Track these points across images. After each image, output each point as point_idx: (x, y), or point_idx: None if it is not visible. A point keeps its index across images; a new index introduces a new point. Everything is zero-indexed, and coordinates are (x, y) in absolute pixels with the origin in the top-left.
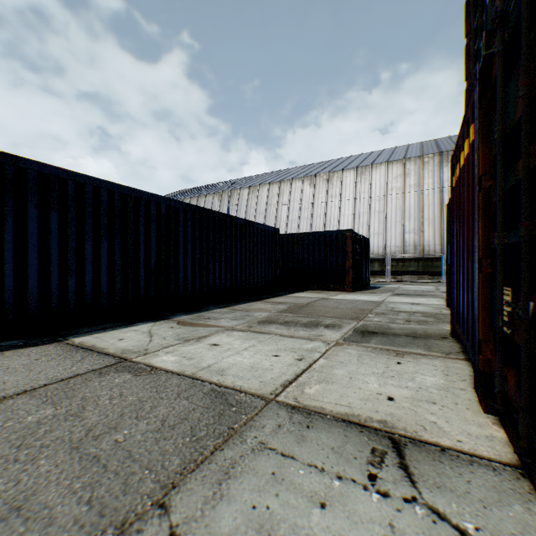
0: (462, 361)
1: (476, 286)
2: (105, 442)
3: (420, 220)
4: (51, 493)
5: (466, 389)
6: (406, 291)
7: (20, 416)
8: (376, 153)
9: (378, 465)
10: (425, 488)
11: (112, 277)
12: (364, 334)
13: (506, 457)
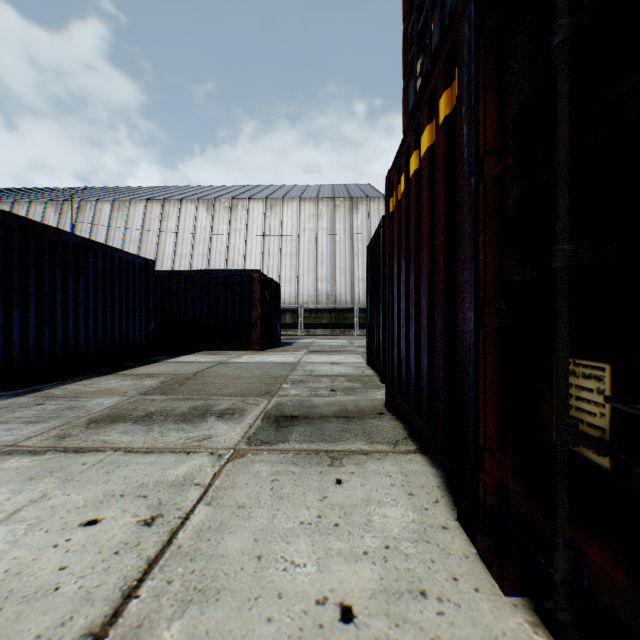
0: (418, 455)
1: (472, 351)
2: None
3: (332, 268)
4: None
5: (450, 526)
6: (322, 346)
7: None
8: (287, 187)
9: None
10: None
11: None
12: (280, 423)
13: None
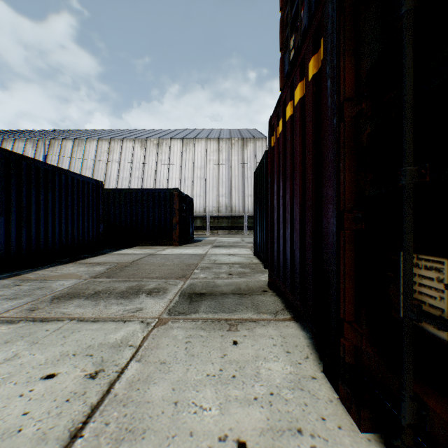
0: (292, 322)
1: (334, 247)
2: None
3: (229, 187)
4: None
5: (317, 376)
6: (222, 242)
7: None
8: (198, 131)
9: None
10: None
11: None
12: (192, 298)
13: None
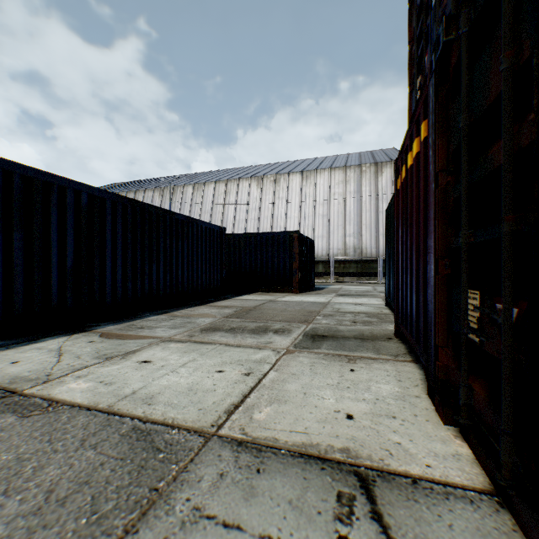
0: (411, 363)
1: (433, 288)
2: None
3: (359, 225)
4: None
5: (421, 396)
6: (348, 291)
7: None
8: (320, 159)
9: (347, 519)
10: None
11: (9, 281)
12: (315, 339)
13: (479, 481)
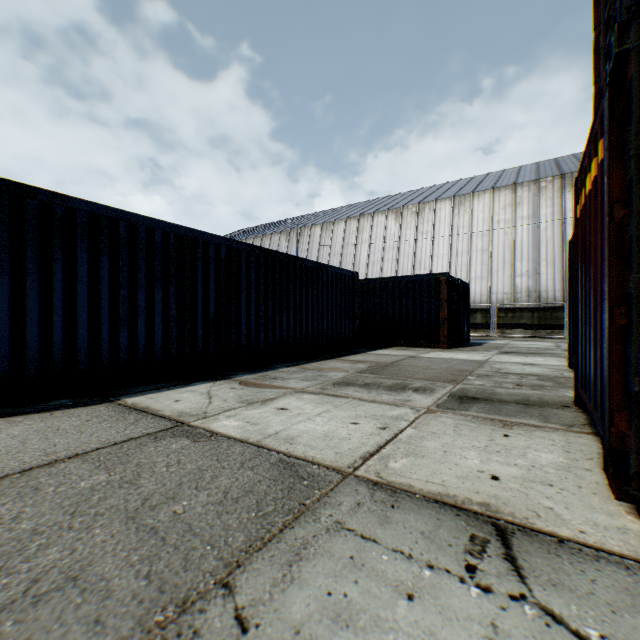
0: (588, 435)
1: (606, 342)
2: (163, 513)
3: (534, 260)
4: (107, 565)
5: (592, 470)
6: (517, 348)
7: (72, 481)
8: (478, 178)
9: (478, 554)
10: (537, 585)
11: (167, 330)
12: (463, 400)
13: None
